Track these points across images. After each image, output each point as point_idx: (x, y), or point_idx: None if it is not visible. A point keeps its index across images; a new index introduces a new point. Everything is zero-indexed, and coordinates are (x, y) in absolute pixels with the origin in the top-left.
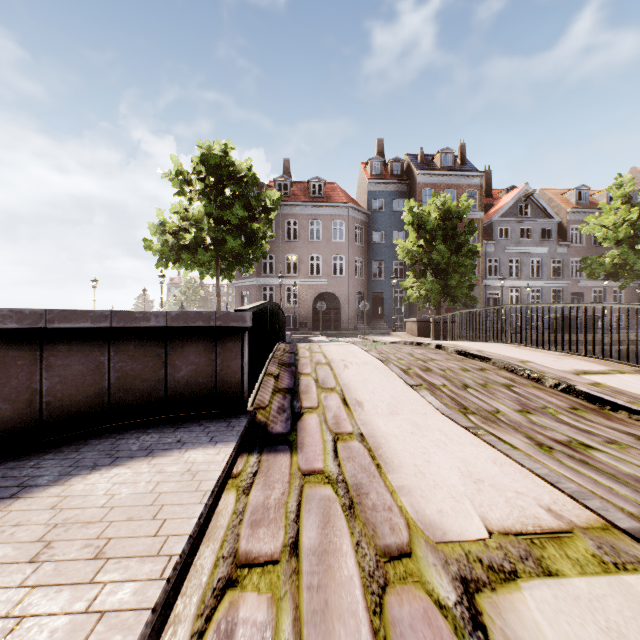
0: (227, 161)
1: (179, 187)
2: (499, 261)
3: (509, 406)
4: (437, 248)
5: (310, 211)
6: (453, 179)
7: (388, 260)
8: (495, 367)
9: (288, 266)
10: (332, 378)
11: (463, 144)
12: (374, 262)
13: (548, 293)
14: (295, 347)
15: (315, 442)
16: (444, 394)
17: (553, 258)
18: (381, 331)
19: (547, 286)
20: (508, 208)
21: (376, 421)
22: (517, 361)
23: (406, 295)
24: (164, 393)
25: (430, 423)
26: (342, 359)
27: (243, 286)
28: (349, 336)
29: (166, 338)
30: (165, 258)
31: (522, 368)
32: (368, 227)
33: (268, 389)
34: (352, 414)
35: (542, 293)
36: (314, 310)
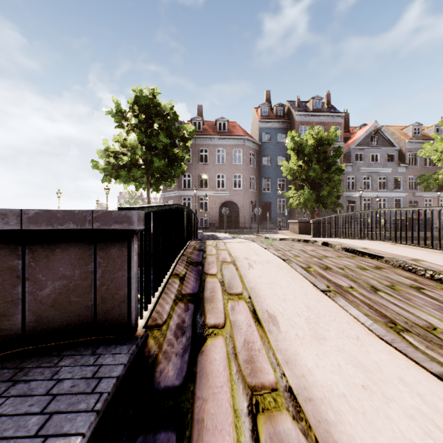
0: (155, 102)
1: (119, 122)
2: (355, 178)
3: (440, 318)
4: (313, 167)
5: (217, 142)
6: (321, 118)
7: (274, 178)
8: (389, 265)
9: (201, 183)
10: (238, 280)
11: (329, 93)
12: (263, 180)
13: (391, 202)
14: (204, 244)
15: (221, 419)
16: (357, 300)
17: (395, 176)
18: (269, 229)
19: (391, 196)
20: (362, 139)
21: (302, 355)
22: (409, 259)
23: (288, 203)
24: (20, 318)
25: (377, 360)
26: (245, 257)
27: (168, 197)
28: (246, 233)
29: (24, 245)
30: (108, 175)
31: (423, 268)
32: (259, 154)
33: (170, 295)
34: (267, 338)
35: (387, 202)
36: (220, 214)
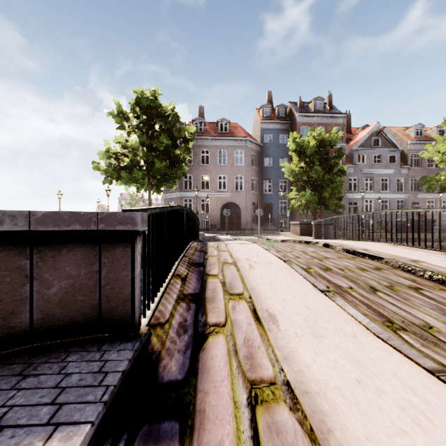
0: (156, 103)
1: (120, 123)
2: (357, 179)
3: (436, 318)
4: (314, 168)
5: (218, 143)
6: (323, 119)
7: (275, 179)
8: (388, 266)
9: (203, 184)
10: (239, 280)
11: (330, 94)
12: (265, 181)
13: (394, 203)
14: (205, 246)
15: (222, 410)
16: (356, 300)
17: (397, 177)
18: (271, 231)
19: (393, 198)
20: (364, 140)
21: (300, 351)
22: (409, 261)
23: (290, 204)
24: (28, 316)
25: (372, 357)
26: (247, 258)
27: (170, 198)
28: (247, 235)
29: (31, 245)
30: (109, 176)
31: (421, 269)
32: (261, 155)
33: (172, 295)
34: (267, 336)
35: (389, 203)
36: (221, 215)
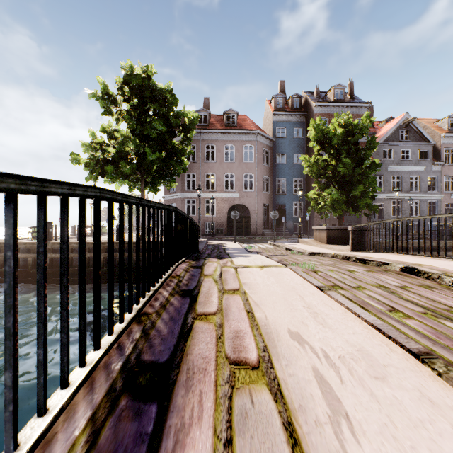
0: (149, 84)
1: (106, 107)
2: (383, 178)
3: None
4: (342, 161)
5: (225, 137)
6: (344, 110)
7: (289, 178)
8: None
9: (208, 184)
10: None
11: (352, 81)
12: (276, 181)
13: (425, 204)
14: (198, 273)
15: None
16: None
17: (429, 175)
18: (285, 236)
19: (424, 199)
20: (391, 133)
21: None
22: None
23: (310, 205)
24: None
25: None
26: (293, 330)
27: (170, 199)
28: (259, 242)
29: None
30: (92, 171)
31: None
32: (273, 151)
33: None
34: None
35: (420, 204)
36: (228, 219)
